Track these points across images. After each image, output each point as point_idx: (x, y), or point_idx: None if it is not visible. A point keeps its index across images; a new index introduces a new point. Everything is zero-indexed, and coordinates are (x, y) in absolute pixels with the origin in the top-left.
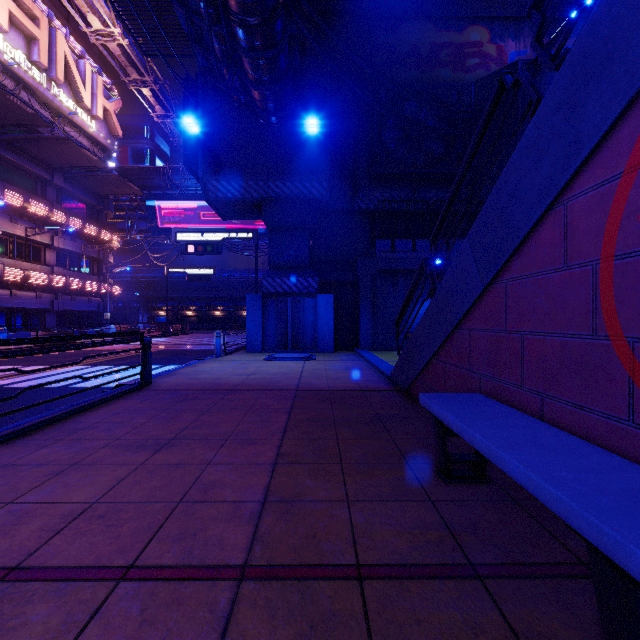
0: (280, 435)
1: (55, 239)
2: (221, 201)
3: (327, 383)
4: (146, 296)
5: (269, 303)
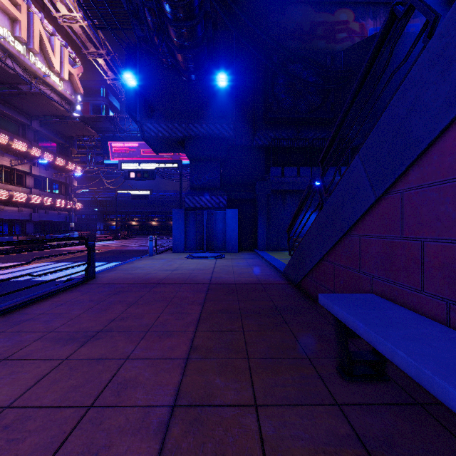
0: (194, 327)
1: (33, 168)
2: (154, 139)
3: (234, 277)
4: (102, 210)
5: (190, 215)
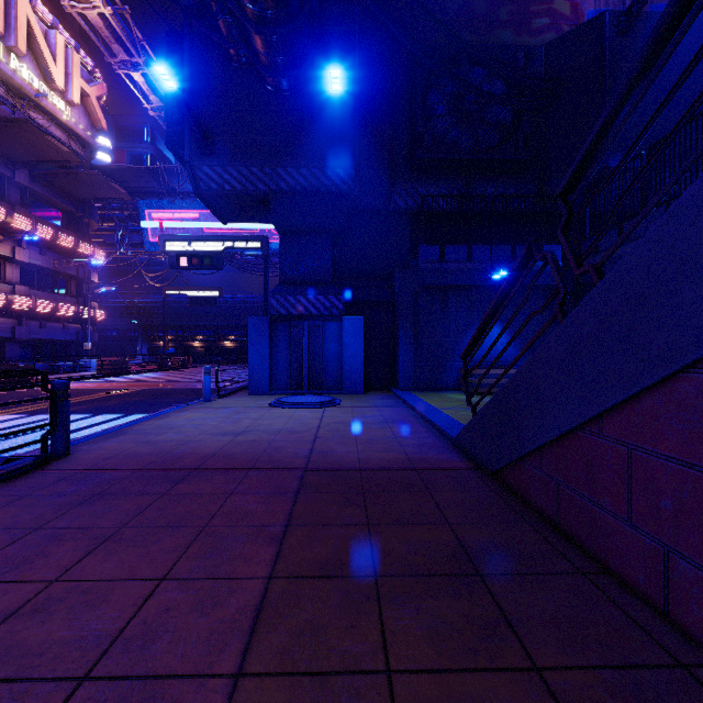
0: (238, 650)
1: (17, 251)
2: (216, 195)
3: (357, 452)
4: (145, 324)
5: (279, 329)
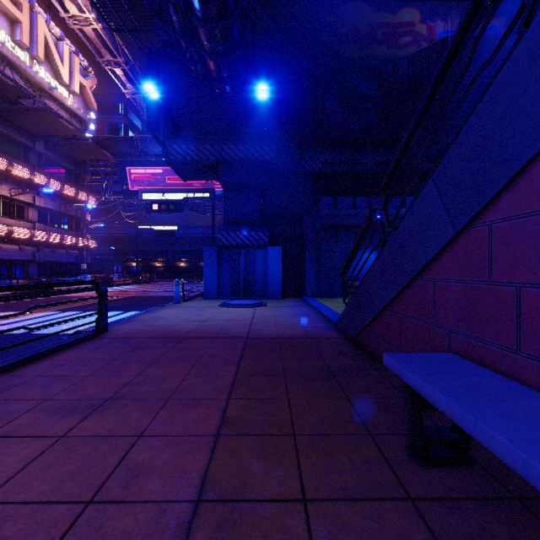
0: (226, 393)
1: (37, 199)
2: (181, 163)
3: (276, 330)
4: (120, 249)
5: (224, 255)
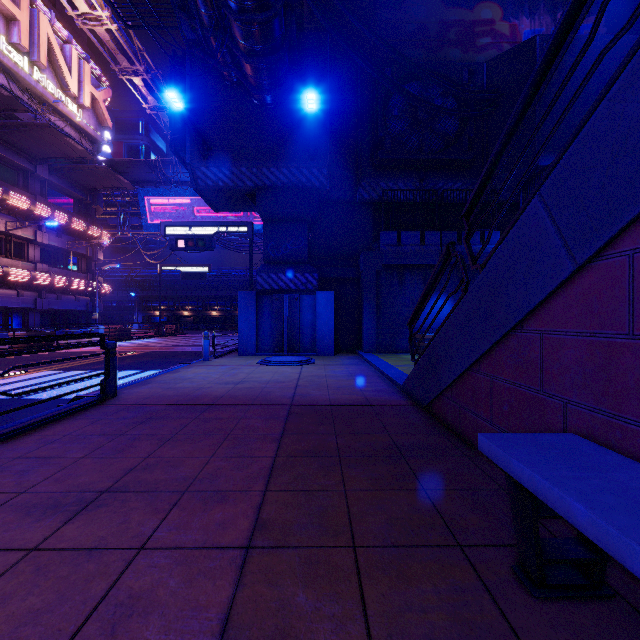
0: (263, 483)
1: (39, 234)
2: (211, 190)
3: (328, 395)
4: (141, 295)
5: (264, 301)
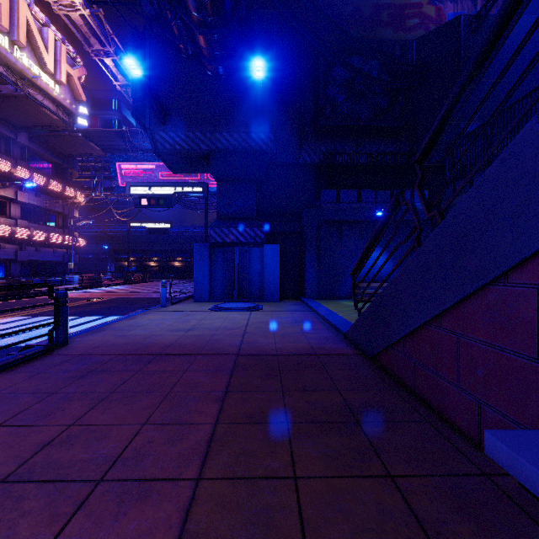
0: (197, 465)
1: (19, 194)
2: (169, 153)
3: (274, 343)
4: (113, 248)
5: (216, 253)
